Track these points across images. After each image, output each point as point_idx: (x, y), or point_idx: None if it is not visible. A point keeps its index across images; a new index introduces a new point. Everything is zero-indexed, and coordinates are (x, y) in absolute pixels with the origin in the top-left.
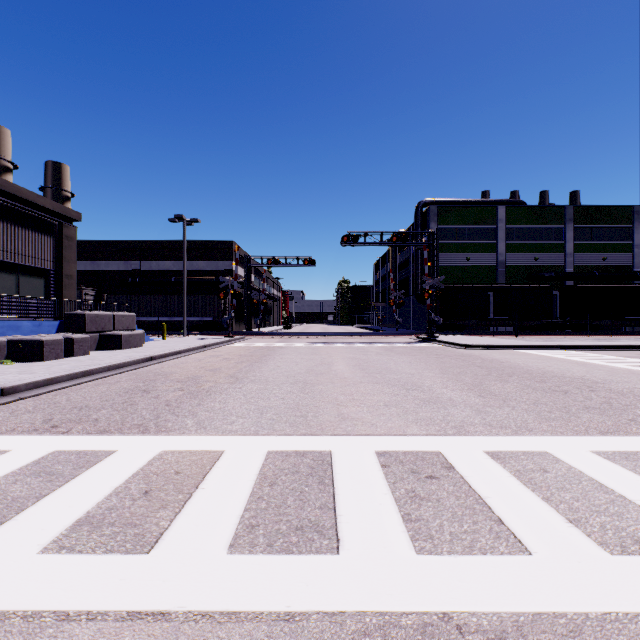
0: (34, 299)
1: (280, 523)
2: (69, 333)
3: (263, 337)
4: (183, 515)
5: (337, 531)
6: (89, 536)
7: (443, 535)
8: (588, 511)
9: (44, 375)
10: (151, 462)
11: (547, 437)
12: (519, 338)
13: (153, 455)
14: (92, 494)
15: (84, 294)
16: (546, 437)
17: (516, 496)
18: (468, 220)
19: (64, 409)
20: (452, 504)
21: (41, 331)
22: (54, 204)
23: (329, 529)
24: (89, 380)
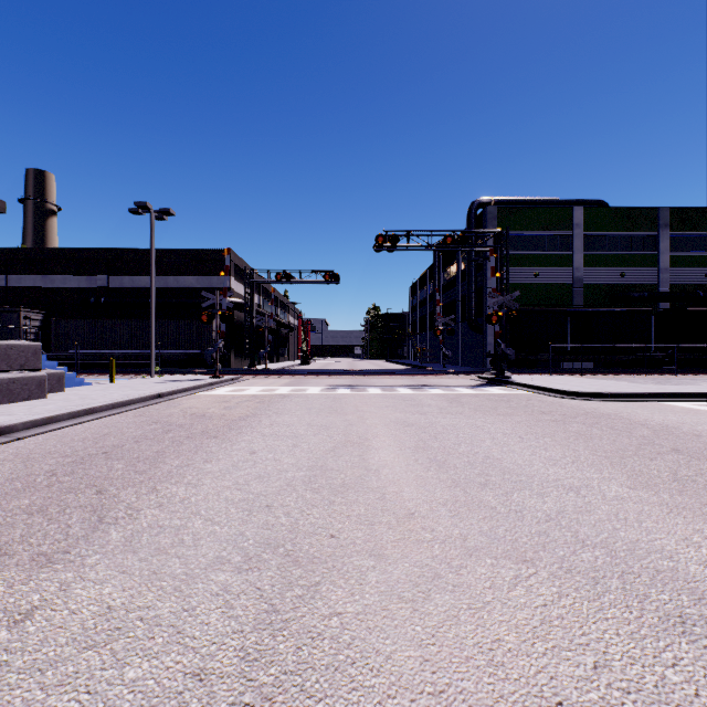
0: None
1: None
2: None
3: (266, 377)
4: None
5: None
6: None
7: None
8: None
9: None
10: None
11: None
12: (618, 378)
13: None
14: None
15: (24, 318)
16: None
17: None
18: (536, 225)
19: None
20: None
21: None
22: None
23: None
24: None
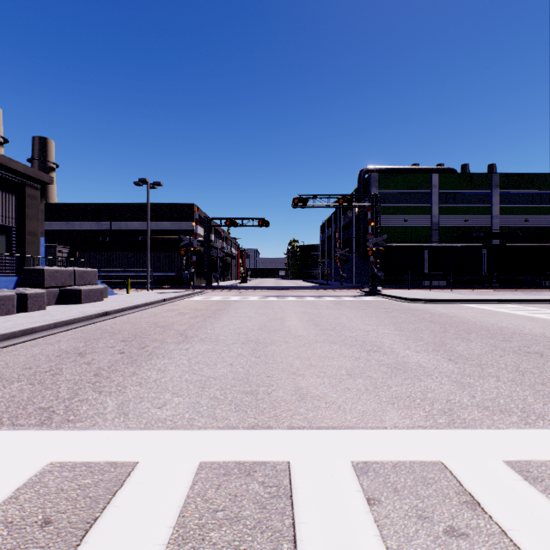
0: None
1: None
2: (26, 288)
3: (221, 291)
4: None
5: None
6: None
7: None
8: None
9: None
10: (18, 492)
11: None
12: (454, 291)
13: (30, 474)
14: None
15: (58, 251)
16: None
17: None
18: (405, 186)
19: None
20: None
21: None
22: (26, 168)
23: None
24: (27, 340)
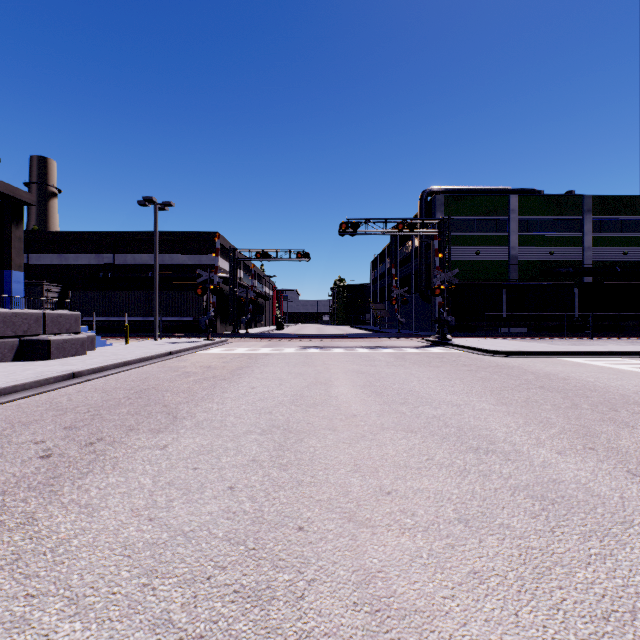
0: None
1: None
2: None
3: (249, 340)
4: None
5: None
6: None
7: None
8: None
9: None
10: None
11: None
12: (542, 341)
13: None
14: None
15: (46, 291)
16: None
17: None
18: (477, 210)
19: None
20: None
21: None
22: None
23: None
24: None
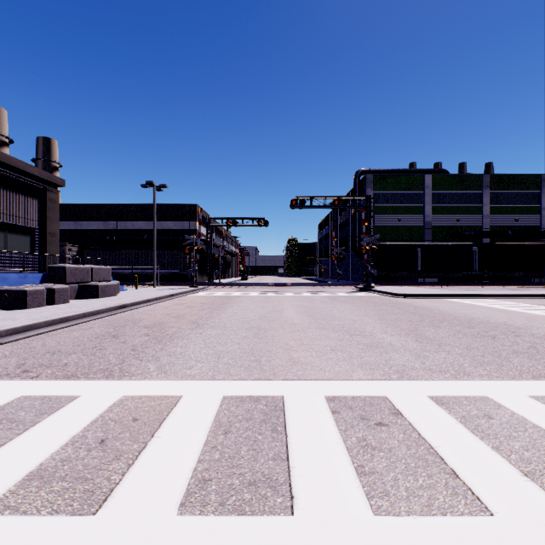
0: (21, 254)
1: (233, 477)
2: (51, 284)
3: (223, 287)
4: (136, 468)
5: (291, 486)
6: (37, 493)
7: (399, 491)
8: (540, 462)
9: (24, 322)
10: (111, 408)
11: (485, 381)
12: (444, 288)
13: (114, 401)
14: (48, 443)
15: (68, 250)
16: (484, 381)
17: (466, 445)
18: (399, 186)
19: (38, 354)
20: (404, 454)
21: (26, 282)
22: (41, 172)
23: (282, 484)
24: (65, 326)
